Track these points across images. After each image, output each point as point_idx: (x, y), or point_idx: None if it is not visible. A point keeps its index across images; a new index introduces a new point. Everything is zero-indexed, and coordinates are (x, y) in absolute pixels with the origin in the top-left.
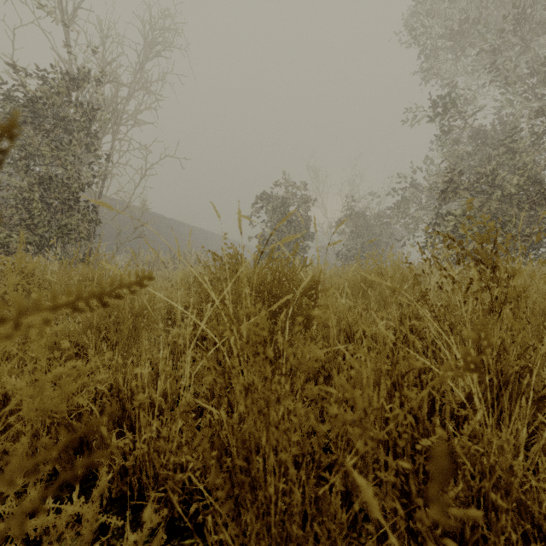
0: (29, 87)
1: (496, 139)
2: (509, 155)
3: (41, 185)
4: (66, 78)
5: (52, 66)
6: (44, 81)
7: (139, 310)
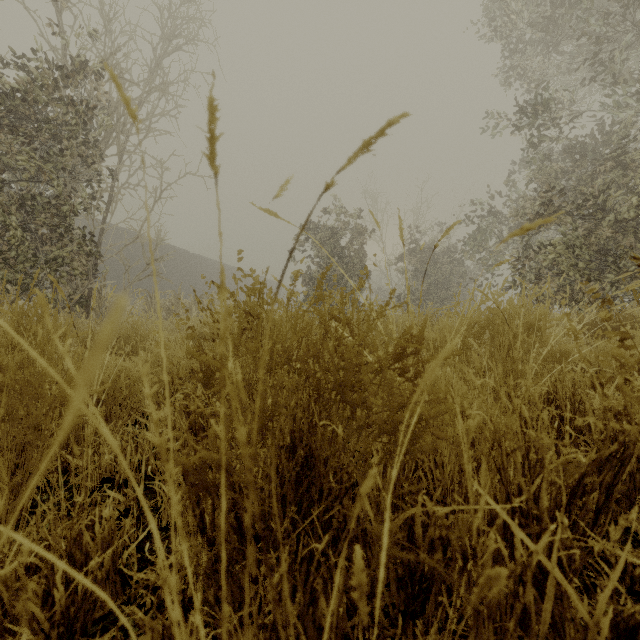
0: (3, 78)
1: (598, 153)
2: (619, 171)
3: (21, 207)
4: (50, 65)
5: (32, 51)
6: (25, 72)
7: (53, 398)
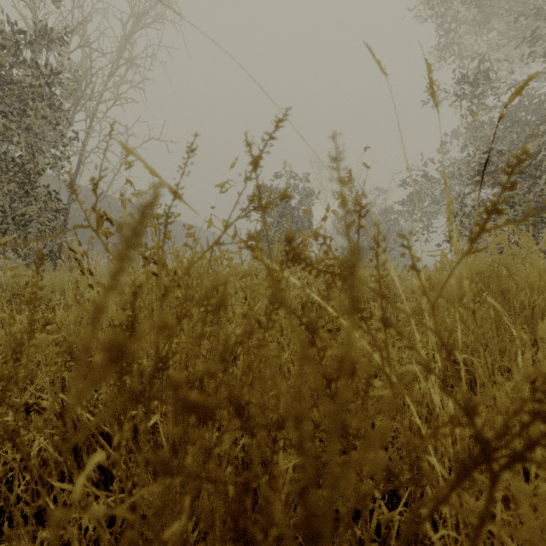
0: None
1: (525, 121)
2: None
3: None
4: (12, 27)
5: None
6: None
7: None
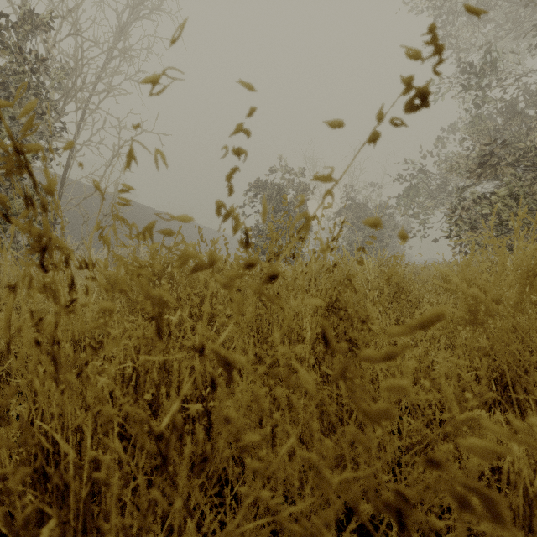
0: None
1: (524, 114)
2: None
3: None
4: None
5: None
6: None
7: None
